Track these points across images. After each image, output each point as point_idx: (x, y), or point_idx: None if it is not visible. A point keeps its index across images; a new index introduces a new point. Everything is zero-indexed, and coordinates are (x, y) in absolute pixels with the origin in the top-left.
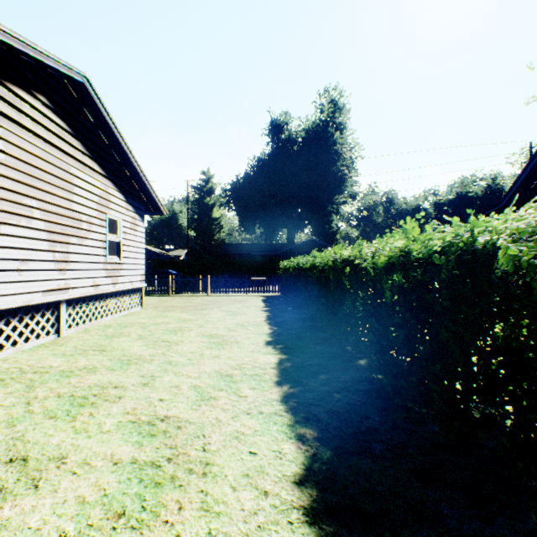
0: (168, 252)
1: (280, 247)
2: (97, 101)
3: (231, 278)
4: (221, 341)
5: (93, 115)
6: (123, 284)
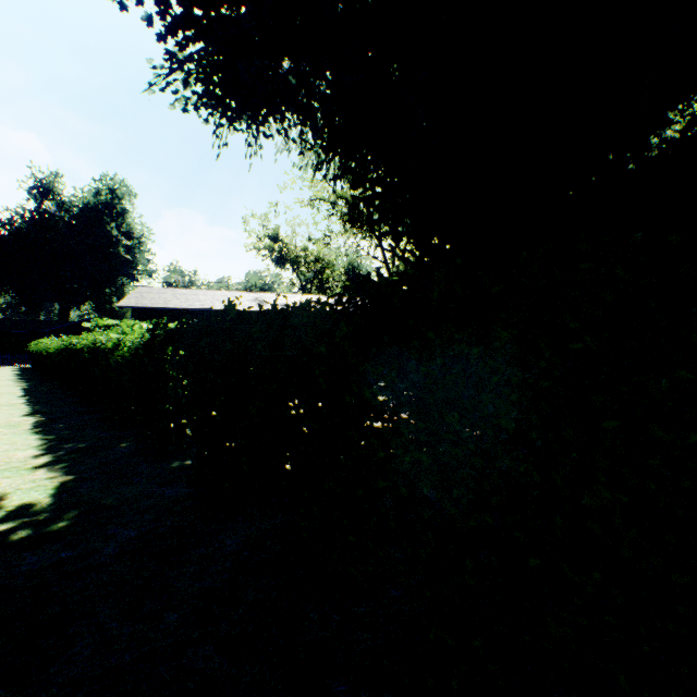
0: None
1: (48, 324)
2: None
3: None
4: None
5: None
6: None
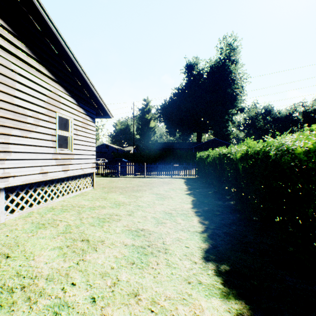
0: (123, 148)
1: (192, 144)
2: (37, 3)
3: (160, 165)
4: (145, 247)
5: (38, 22)
6: (74, 170)
